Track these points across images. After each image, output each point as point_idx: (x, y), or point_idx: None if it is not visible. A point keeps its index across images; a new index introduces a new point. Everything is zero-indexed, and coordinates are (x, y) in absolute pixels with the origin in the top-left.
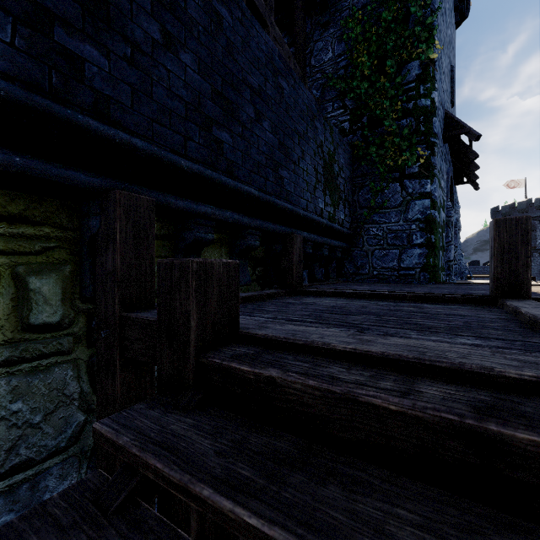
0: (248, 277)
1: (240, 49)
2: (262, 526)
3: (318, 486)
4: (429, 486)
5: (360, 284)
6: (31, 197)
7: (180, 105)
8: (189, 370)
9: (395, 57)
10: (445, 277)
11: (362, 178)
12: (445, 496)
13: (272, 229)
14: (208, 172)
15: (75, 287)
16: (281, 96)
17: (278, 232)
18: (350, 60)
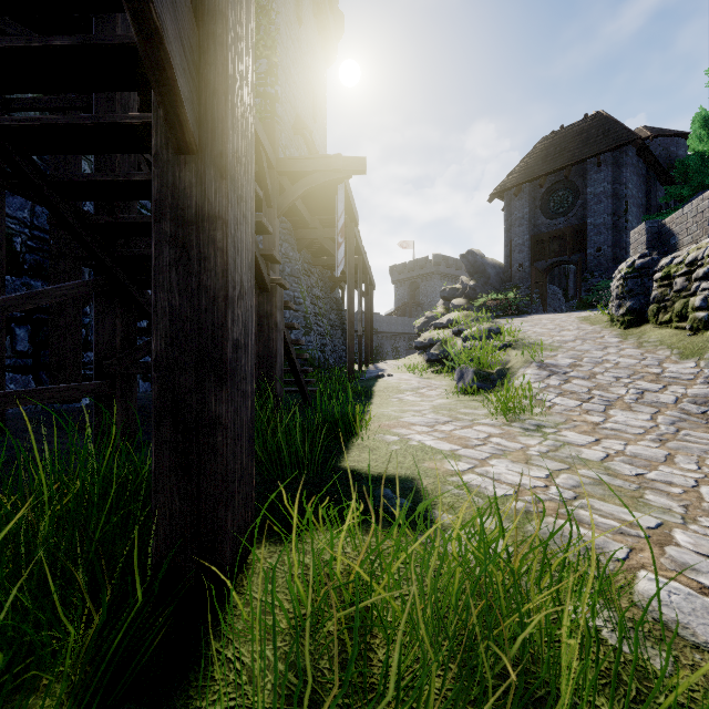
0: None
1: None
2: None
3: None
4: None
5: None
6: None
7: None
8: None
9: None
10: None
11: None
12: None
13: None
14: None
15: None
16: None
17: None
18: None
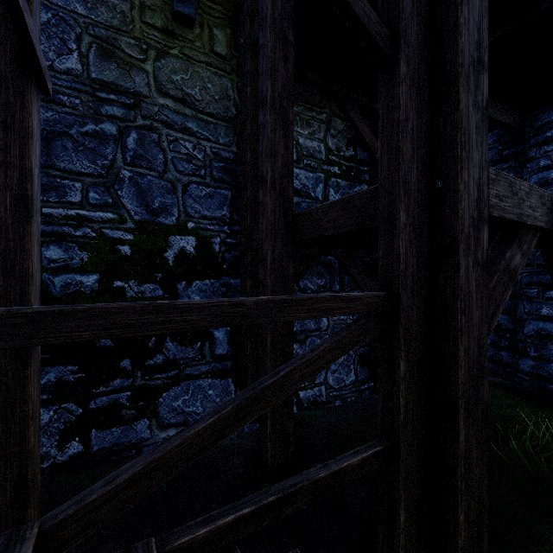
0: None
1: None
2: None
3: None
4: None
5: None
6: None
7: None
8: None
9: None
10: None
11: None
12: None
13: None
14: None
15: (232, 42)
16: None
17: None
18: None
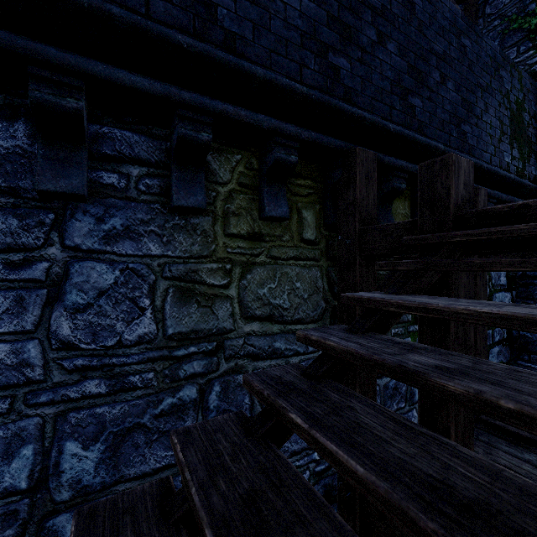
0: None
1: (427, 25)
2: None
3: None
4: None
5: None
6: (303, 162)
7: (387, 83)
8: (449, 221)
9: None
10: None
11: None
12: None
13: None
14: (406, 132)
15: (321, 219)
16: (463, 55)
17: None
18: None
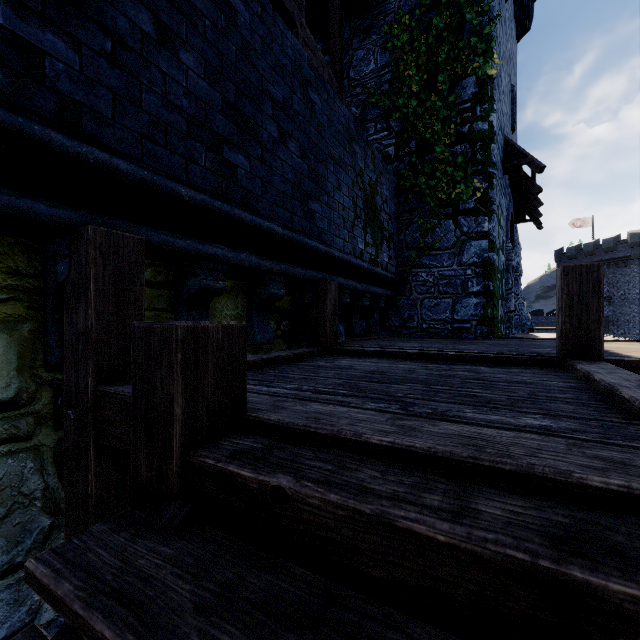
0: (271, 333)
1: (259, 51)
2: None
3: None
4: None
5: (407, 340)
6: None
7: (180, 117)
8: (172, 474)
9: (448, 72)
10: (504, 330)
11: (409, 213)
12: None
13: (300, 274)
14: (217, 204)
15: (37, 351)
16: (311, 112)
17: (308, 278)
18: (396, 73)
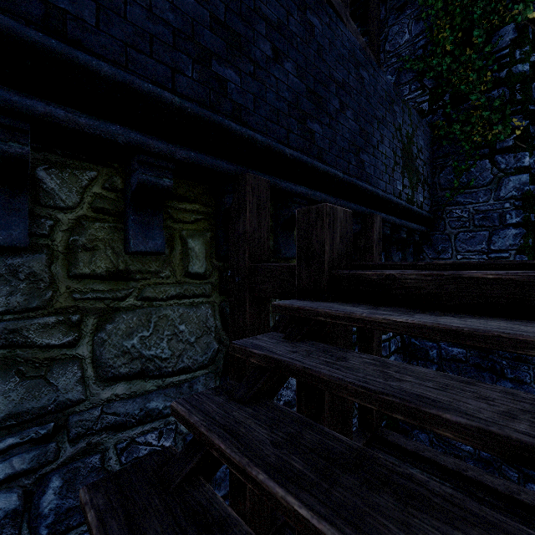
0: None
1: (327, 50)
2: (406, 320)
3: (436, 316)
4: (519, 319)
5: None
6: (189, 183)
7: (284, 104)
8: (324, 280)
9: (483, 25)
10: None
11: (443, 158)
12: (531, 321)
13: (353, 208)
14: (304, 158)
15: (212, 249)
16: (362, 86)
17: (359, 212)
18: (429, 38)
